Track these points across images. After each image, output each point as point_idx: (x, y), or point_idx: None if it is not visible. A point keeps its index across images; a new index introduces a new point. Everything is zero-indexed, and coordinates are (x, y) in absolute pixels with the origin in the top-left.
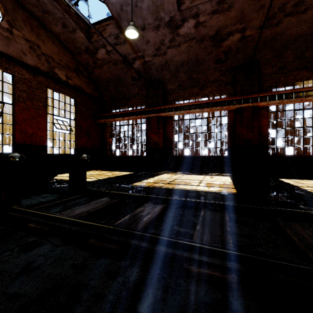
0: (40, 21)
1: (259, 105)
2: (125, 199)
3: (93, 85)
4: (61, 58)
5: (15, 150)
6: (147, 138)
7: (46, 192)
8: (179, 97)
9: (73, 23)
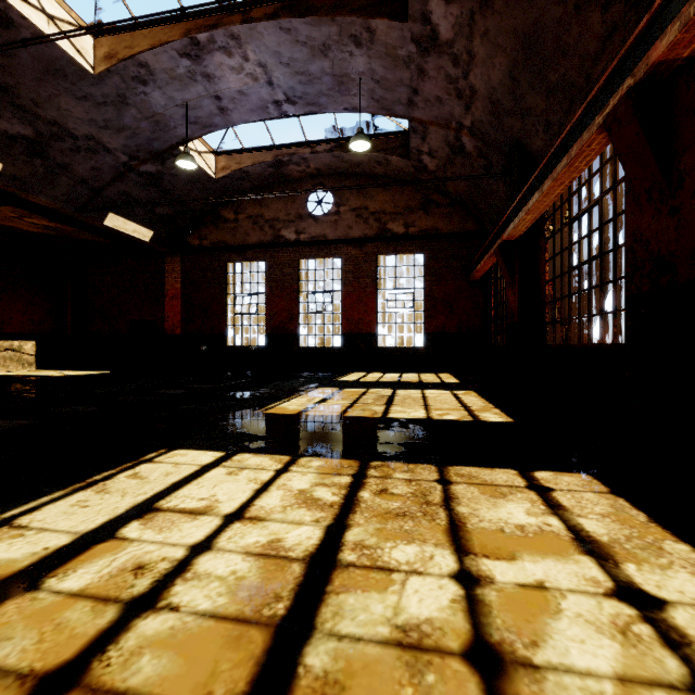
0: (367, 175)
1: (655, 59)
2: (234, 390)
3: (463, 211)
4: (397, 204)
5: (342, 341)
6: None
7: (267, 380)
8: None
9: (379, 154)
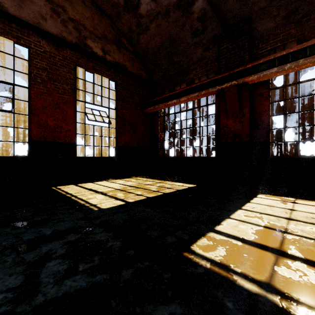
0: None
1: None
2: None
3: (140, 62)
4: (95, 26)
5: (31, 150)
6: (217, 128)
7: None
8: (286, 39)
9: None
